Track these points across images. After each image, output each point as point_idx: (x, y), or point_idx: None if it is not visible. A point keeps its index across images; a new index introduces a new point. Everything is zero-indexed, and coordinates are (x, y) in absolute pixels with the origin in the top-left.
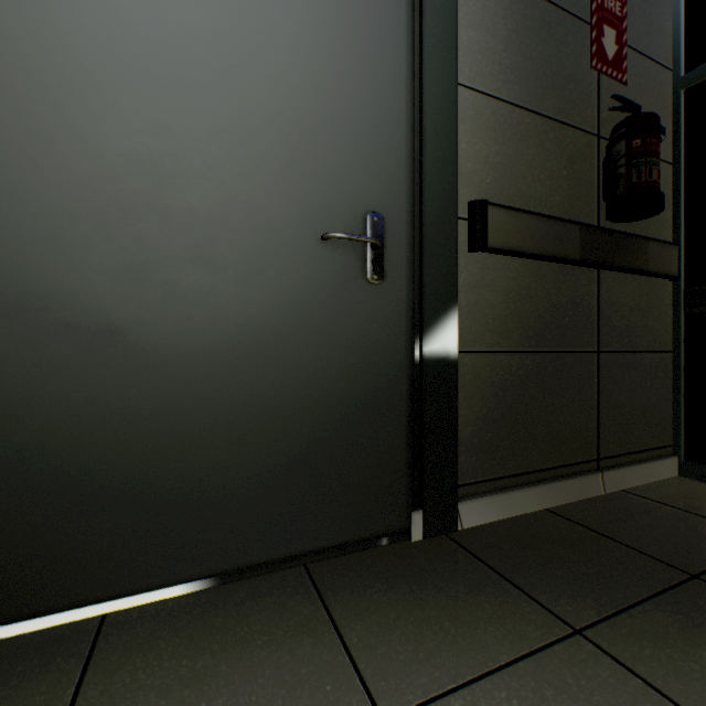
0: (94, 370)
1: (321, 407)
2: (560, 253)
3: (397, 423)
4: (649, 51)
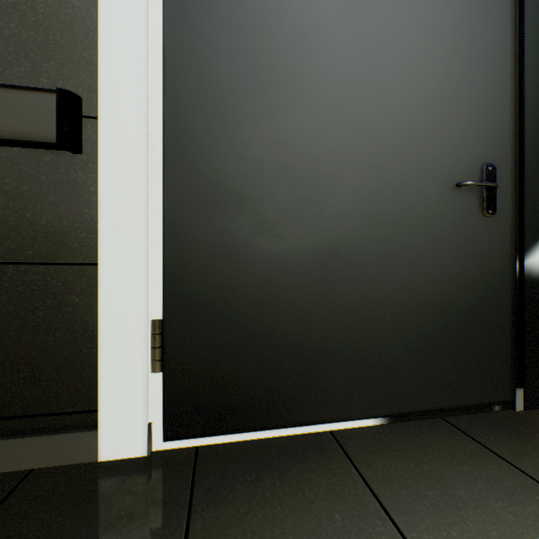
0: (325, 278)
1: (452, 306)
2: None
3: (503, 320)
4: None
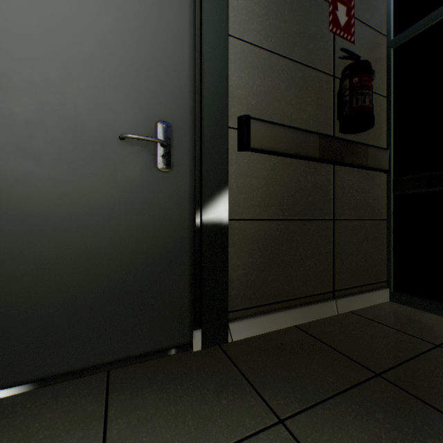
0: None
1: (121, 258)
2: (305, 153)
3: (182, 269)
4: (370, 22)
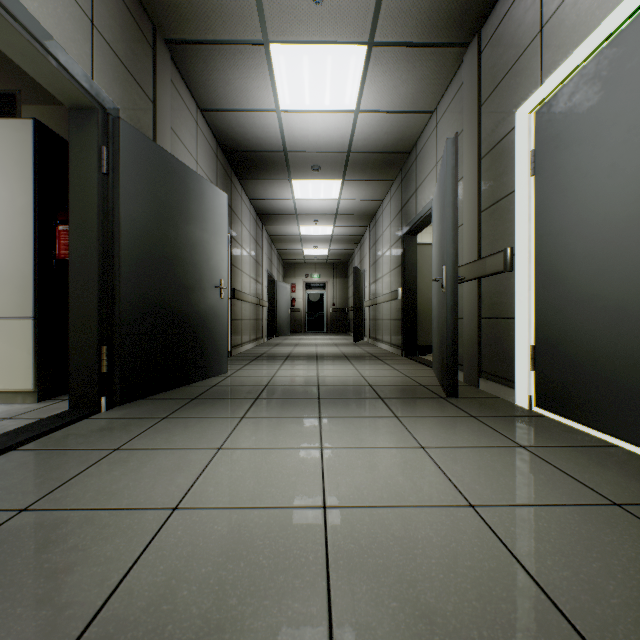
0: (613, 327)
1: None
2: None
3: None
4: None
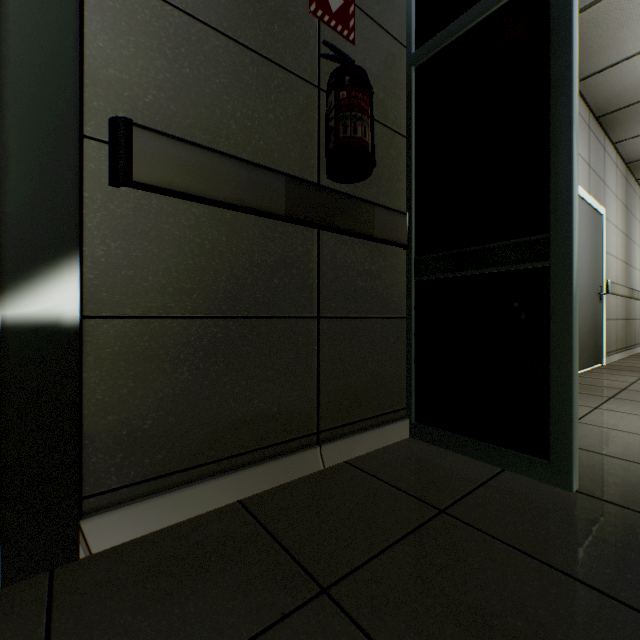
0: None
1: None
2: (258, 204)
3: None
4: (381, 19)
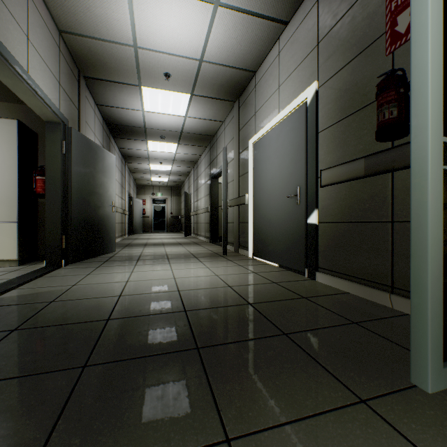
0: (269, 225)
1: (290, 235)
2: (353, 176)
3: (302, 242)
4: None
